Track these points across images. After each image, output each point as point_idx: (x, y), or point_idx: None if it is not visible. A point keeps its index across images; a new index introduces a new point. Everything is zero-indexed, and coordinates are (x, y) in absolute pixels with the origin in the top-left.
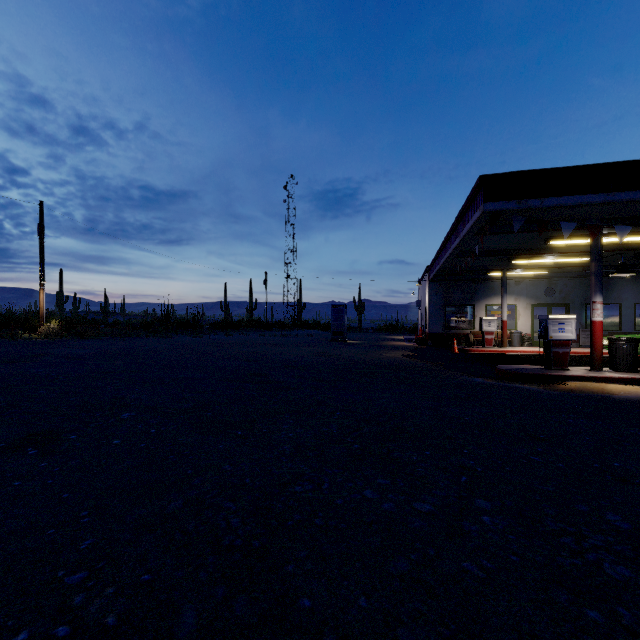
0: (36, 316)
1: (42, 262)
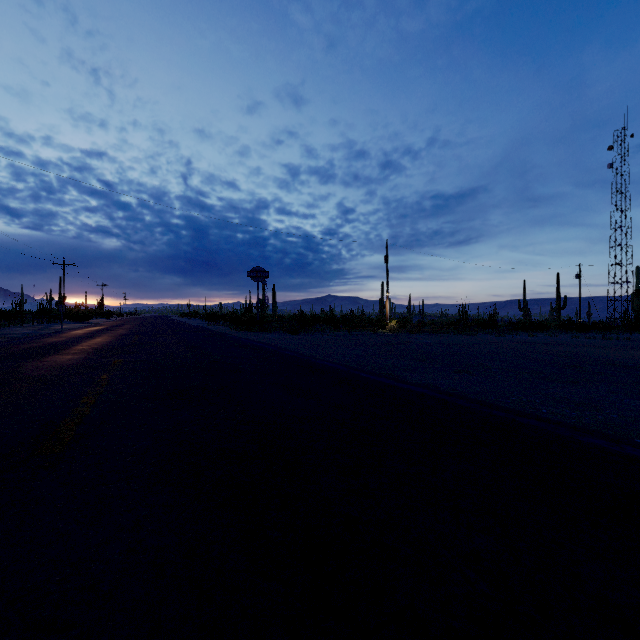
0: (381, 317)
1: (387, 281)
